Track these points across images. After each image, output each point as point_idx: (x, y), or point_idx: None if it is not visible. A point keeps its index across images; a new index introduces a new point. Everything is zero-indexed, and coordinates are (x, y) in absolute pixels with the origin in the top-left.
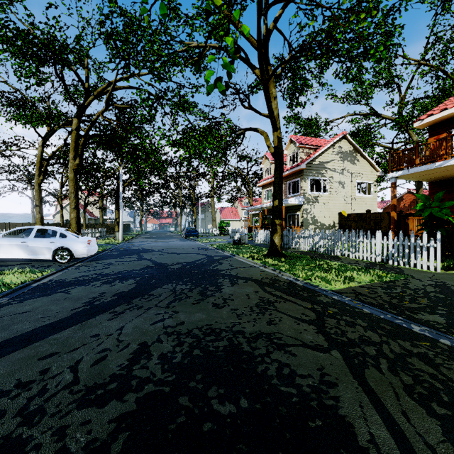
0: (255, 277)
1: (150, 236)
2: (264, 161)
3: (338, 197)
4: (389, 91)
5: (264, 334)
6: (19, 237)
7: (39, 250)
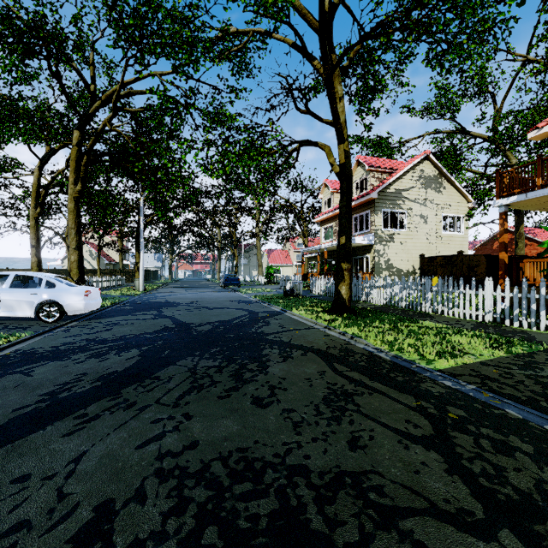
0: (316, 346)
1: (181, 285)
2: (323, 190)
3: (419, 235)
4: (480, 103)
5: (347, 476)
6: None
7: (16, 304)
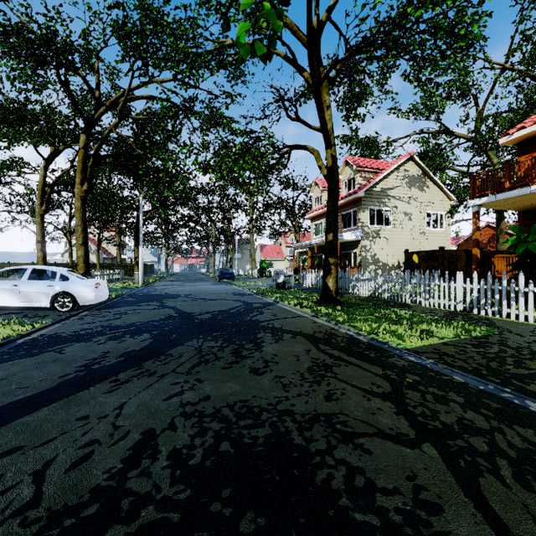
0: (304, 331)
1: (177, 279)
2: (313, 188)
3: (404, 231)
4: (463, 105)
5: (322, 416)
6: (10, 279)
7: (34, 295)
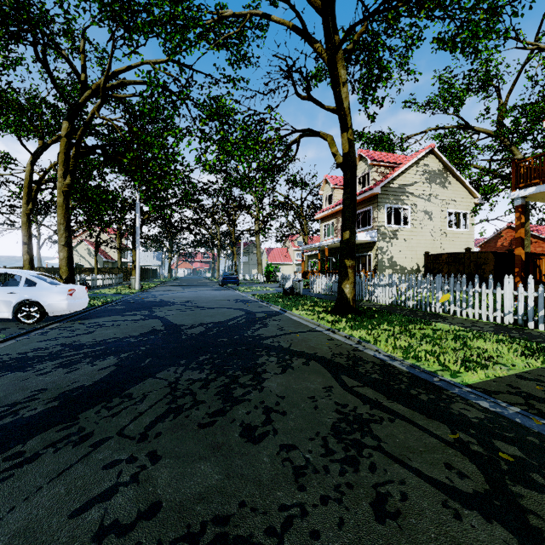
0: (320, 353)
1: (179, 284)
2: (323, 186)
3: (424, 232)
4: (484, 97)
5: None
6: None
7: None
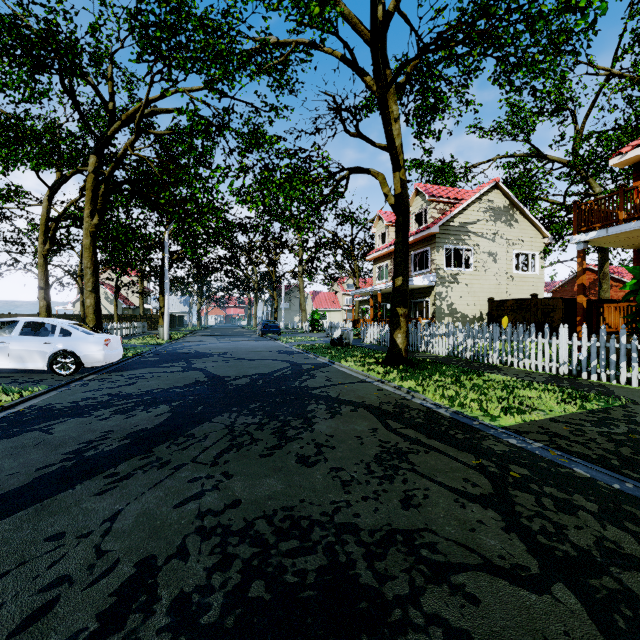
0: (368, 401)
1: (211, 333)
2: (376, 223)
3: (487, 275)
4: (558, 122)
5: (399, 534)
6: None
7: (27, 355)
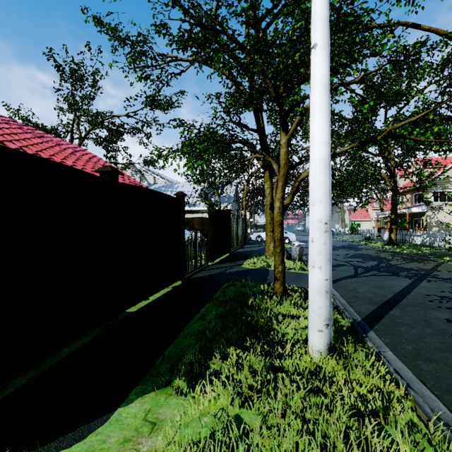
0: (376, 249)
1: None
2: None
3: None
4: None
5: (375, 254)
6: None
7: None
